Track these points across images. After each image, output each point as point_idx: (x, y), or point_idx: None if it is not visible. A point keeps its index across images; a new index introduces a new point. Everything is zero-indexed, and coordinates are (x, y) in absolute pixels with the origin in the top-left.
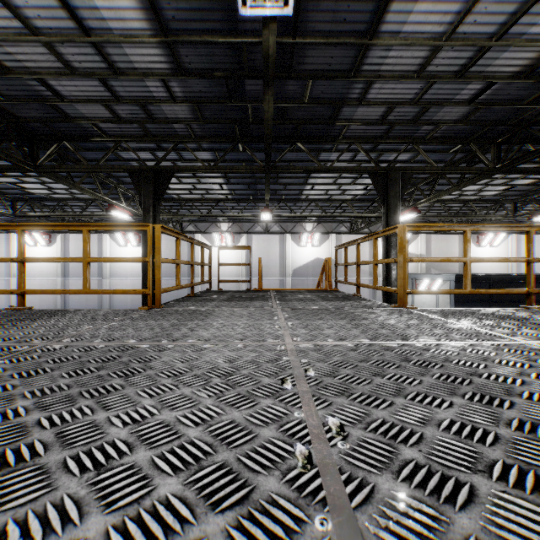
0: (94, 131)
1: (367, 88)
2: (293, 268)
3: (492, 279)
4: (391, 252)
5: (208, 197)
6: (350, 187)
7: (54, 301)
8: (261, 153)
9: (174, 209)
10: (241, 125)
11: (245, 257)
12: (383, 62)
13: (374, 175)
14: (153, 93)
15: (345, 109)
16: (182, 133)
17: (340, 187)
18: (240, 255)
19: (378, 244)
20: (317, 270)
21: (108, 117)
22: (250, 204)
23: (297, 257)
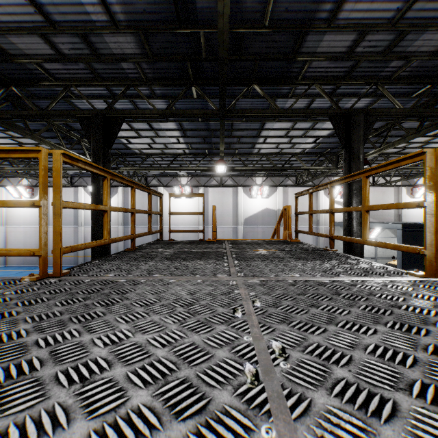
0: (41, 74)
1: (342, 0)
2: (244, 217)
3: None
4: (354, 200)
5: (167, 151)
6: (301, 140)
7: (36, 246)
8: (215, 101)
9: (138, 164)
10: (194, 63)
11: (202, 208)
12: None
13: (335, 118)
14: (91, 16)
15: (310, 37)
16: (133, 76)
17: (291, 140)
18: (197, 205)
19: (321, 195)
20: (266, 219)
21: (50, 54)
22: (206, 159)
23: (248, 208)
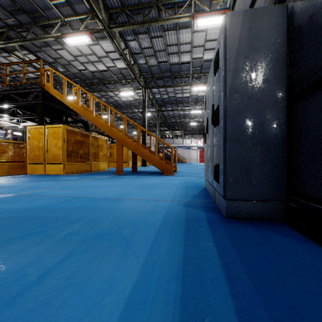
0: None
1: None
2: None
3: (21, 136)
4: None
5: None
6: None
7: None
8: None
9: None
10: None
11: None
12: None
13: None
14: None
15: None
16: None
17: None
18: None
19: None
20: None
21: None
22: None
23: None
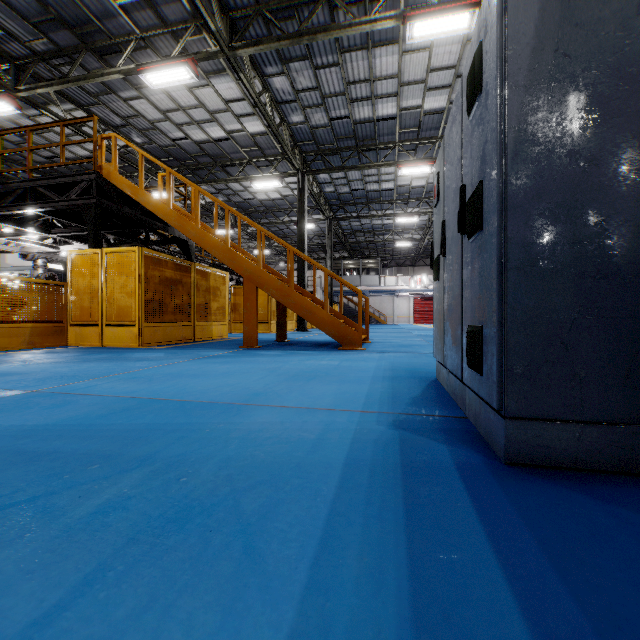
0: None
1: None
2: None
3: (63, 273)
4: None
5: None
6: None
7: None
8: None
9: None
10: None
11: None
12: (3, 122)
13: None
14: None
15: None
16: None
17: None
18: None
19: None
20: None
21: None
22: None
23: None
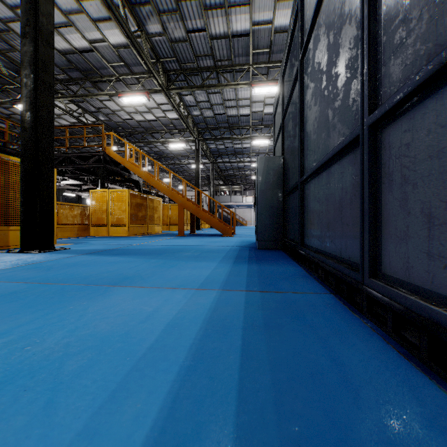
0: None
1: (12, 108)
2: None
3: None
4: None
5: None
6: None
7: None
8: None
9: None
10: None
11: None
12: None
13: (0, 132)
14: None
15: None
16: None
17: None
18: None
19: None
20: None
21: None
22: None
23: None
